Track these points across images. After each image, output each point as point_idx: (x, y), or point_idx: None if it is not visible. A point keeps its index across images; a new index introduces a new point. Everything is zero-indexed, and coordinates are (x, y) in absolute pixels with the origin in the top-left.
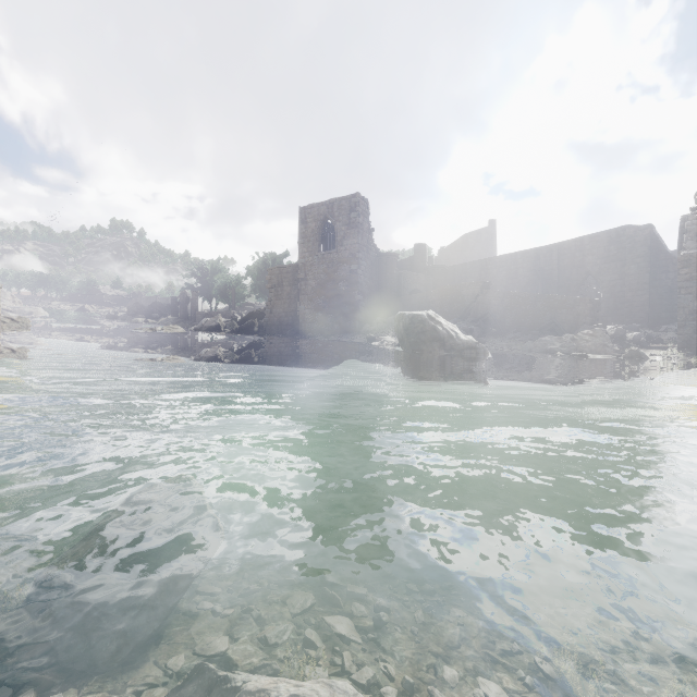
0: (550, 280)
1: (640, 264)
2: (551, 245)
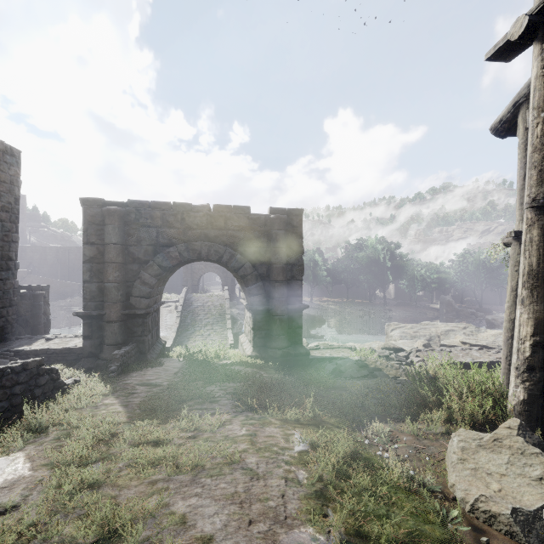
0: (65, 264)
1: None
2: (66, 247)
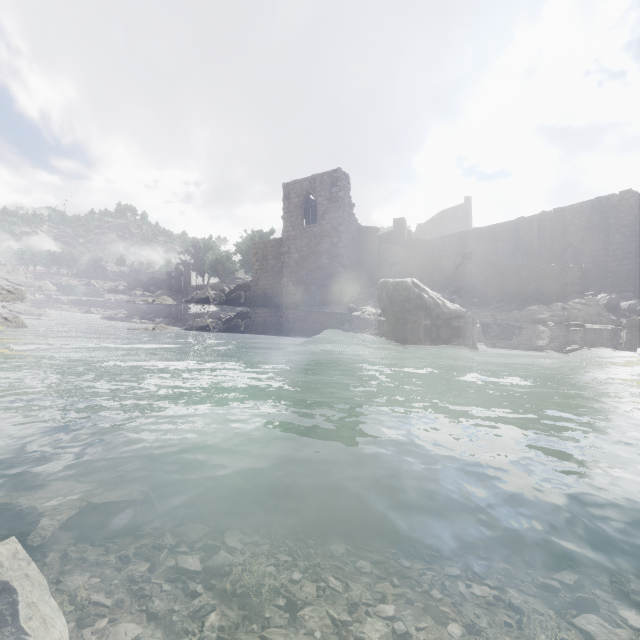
0: (530, 251)
1: (626, 233)
2: (531, 216)
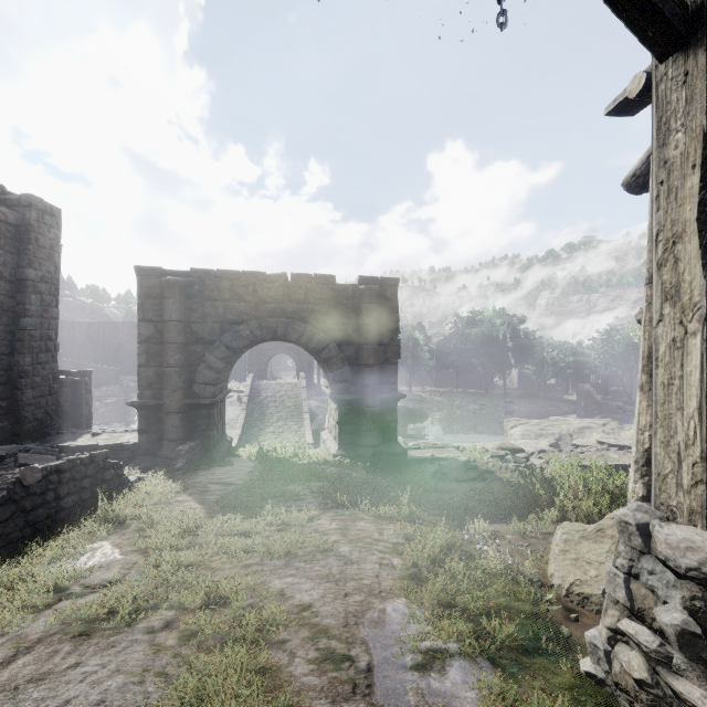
0: (99, 344)
1: None
2: (99, 322)
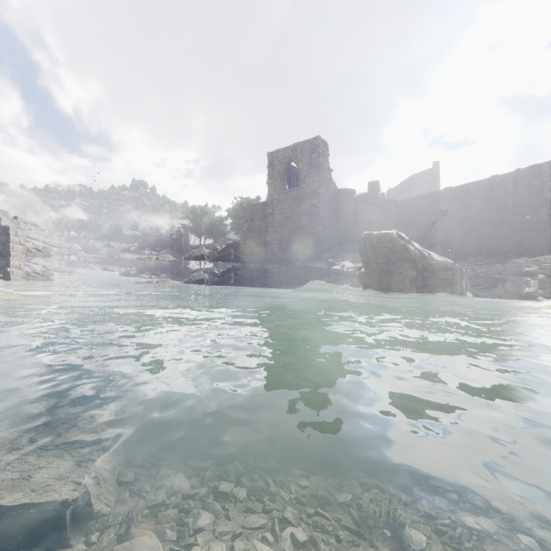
0: (504, 208)
1: None
2: (505, 174)
